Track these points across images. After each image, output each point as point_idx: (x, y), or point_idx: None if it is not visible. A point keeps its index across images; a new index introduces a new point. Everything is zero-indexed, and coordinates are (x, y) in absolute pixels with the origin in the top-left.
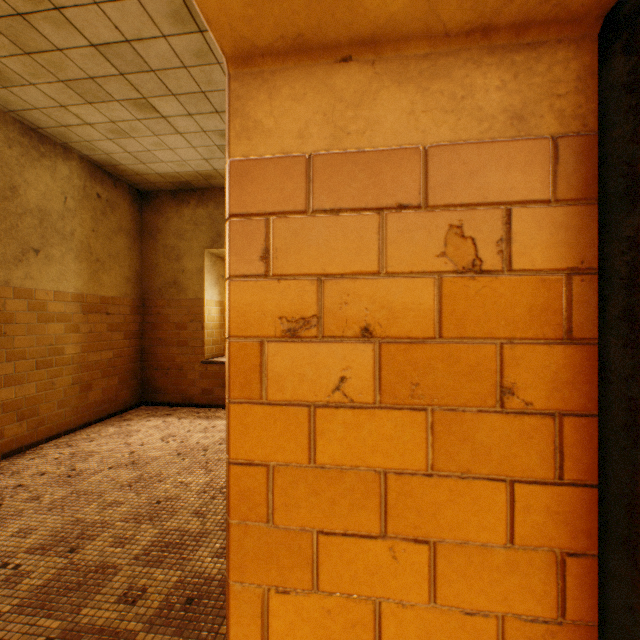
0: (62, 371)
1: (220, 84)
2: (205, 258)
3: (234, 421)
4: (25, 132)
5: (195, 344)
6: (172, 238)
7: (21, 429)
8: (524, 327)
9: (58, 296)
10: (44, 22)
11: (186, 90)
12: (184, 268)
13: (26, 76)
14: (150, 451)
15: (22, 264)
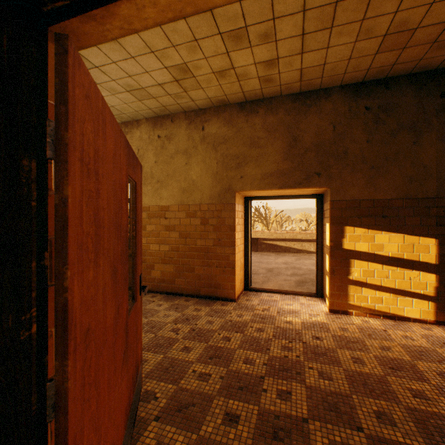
0: None
1: None
2: None
3: (236, 235)
4: None
5: None
6: None
7: None
8: (243, 223)
9: None
10: None
11: None
12: None
13: None
14: None
15: None
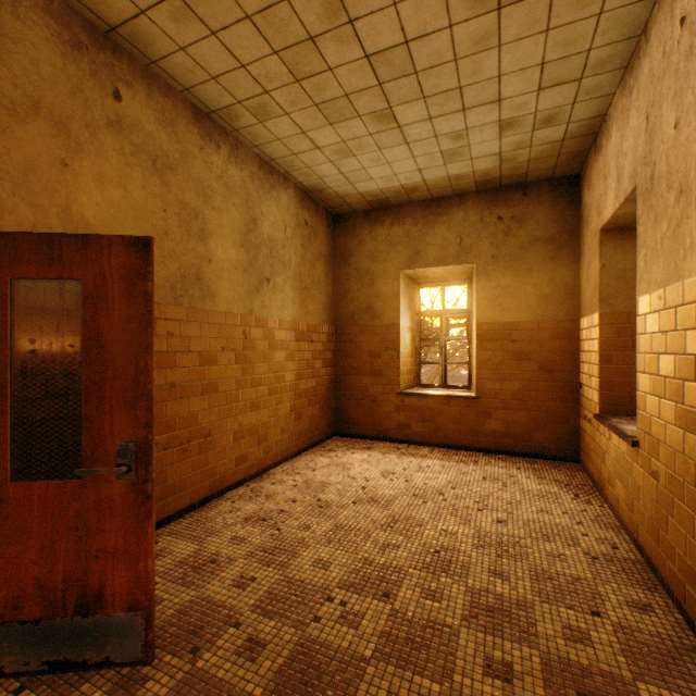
0: (283, 398)
1: (486, 73)
2: (400, 280)
3: None
4: (261, 165)
5: (390, 374)
6: (365, 261)
7: (258, 453)
8: None
9: (280, 324)
10: (330, 41)
11: (441, 89)
12: (377, 292)
13: (285, 106)
14: (380, 488)
15: (259, 293)
